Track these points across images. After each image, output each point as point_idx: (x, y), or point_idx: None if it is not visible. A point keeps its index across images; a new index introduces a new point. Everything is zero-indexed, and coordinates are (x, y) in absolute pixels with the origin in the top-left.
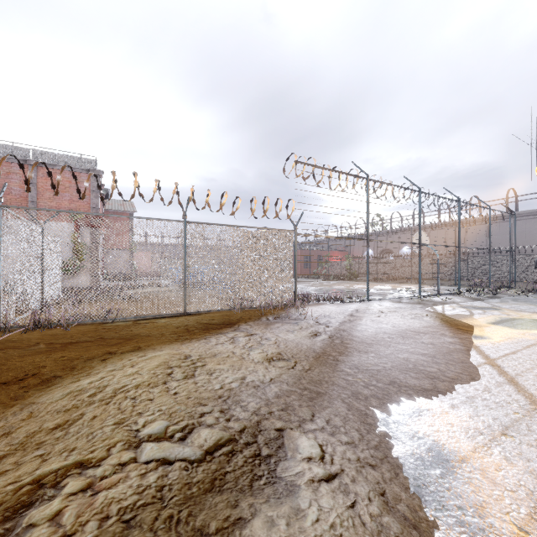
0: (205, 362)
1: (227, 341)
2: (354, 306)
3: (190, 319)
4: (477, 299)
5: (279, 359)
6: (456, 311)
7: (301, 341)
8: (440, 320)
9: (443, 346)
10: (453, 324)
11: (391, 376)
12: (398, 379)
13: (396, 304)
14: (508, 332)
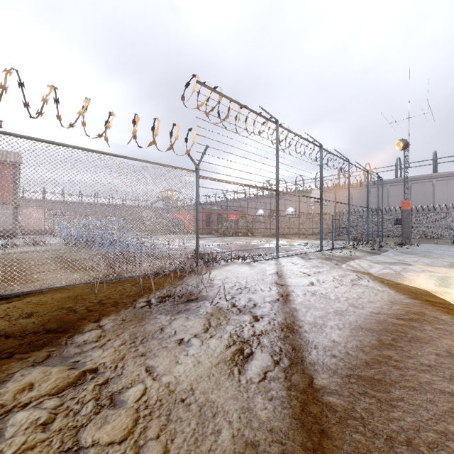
0: None
1: None
2: (269, 267)
3: None
4: (373, 253)
5: None
6: (377, 269)
7: (212, 399)
8: (383, 284)
9: None
10: (407, 291)
11: None
12: None
13: (309, 262)
14: None
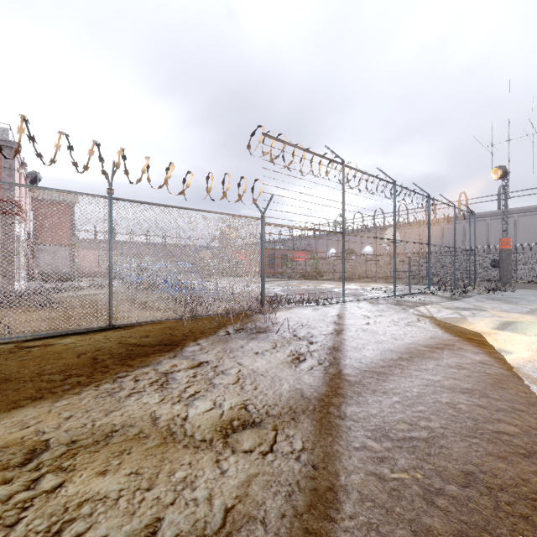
0: (71, 468)
1: (153, 385)
2: (332, 310)
3: (112, 336)
4: (453, 299)
5: (244, 424)
6: (444, 313)
7: (278, 375)
8: (438, 326)
9: (478, 370)
10: (457, 331)
11: (456, 457)
12: (475, 466)
13: (376, 306)
14: (527, 342)
